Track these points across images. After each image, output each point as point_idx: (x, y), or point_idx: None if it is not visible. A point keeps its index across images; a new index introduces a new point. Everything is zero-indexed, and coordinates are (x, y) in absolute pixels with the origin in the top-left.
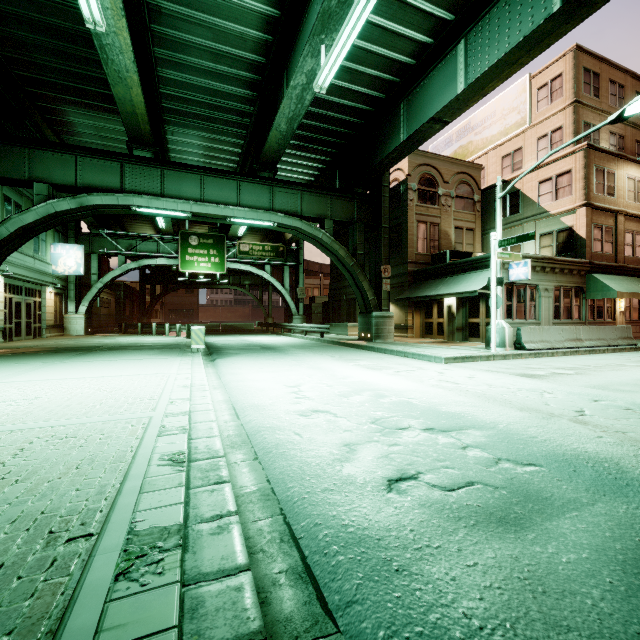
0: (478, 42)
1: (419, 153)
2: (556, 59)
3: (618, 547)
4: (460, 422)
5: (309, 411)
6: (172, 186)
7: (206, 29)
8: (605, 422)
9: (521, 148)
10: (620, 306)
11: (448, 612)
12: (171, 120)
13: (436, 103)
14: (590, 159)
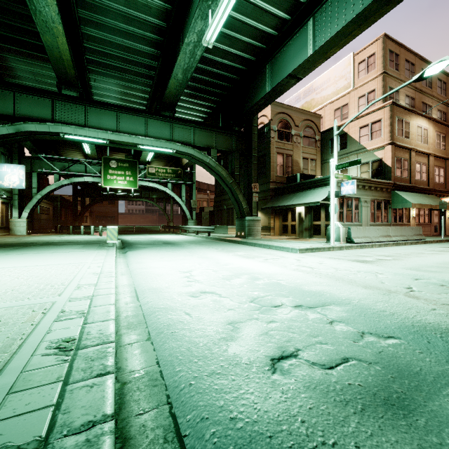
0: (323, 19)
1: (278, 104)
2: (371, 43)
3: None
4: (322, 299)
5: (198, 292)
6: (94, 119)
7: None
8: (431, 296)
9: (347, 104)
10: (413, 213)
11: None
12: (93, 69)
13: (292, 64)
14: (394, 112)
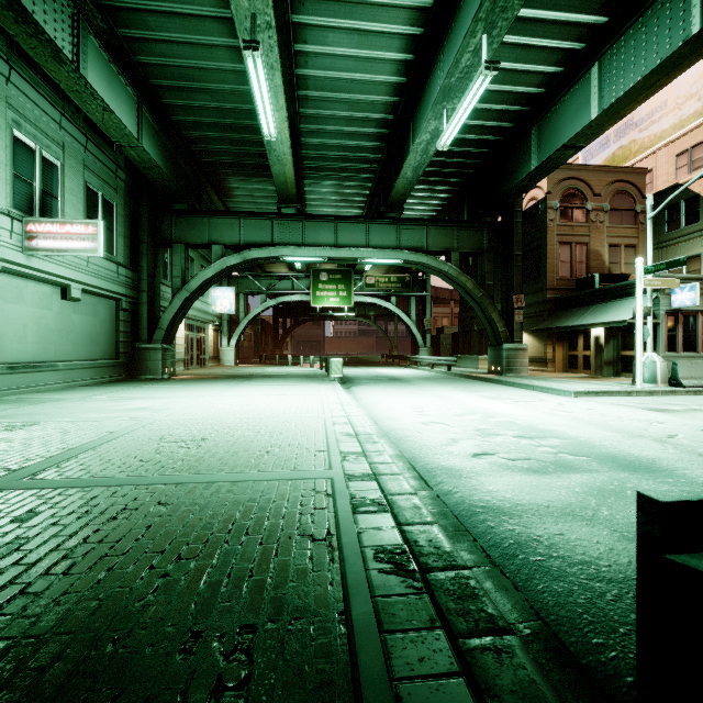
0: (613, 65)
1: (561, 167)
2: None
3: (598, 484)
4: (548, 434)
5: (429, 422)
6: (311, 235)
7: (343, 104)
8: (686, 442)
9: (702, 142)
10: None
11: (483, 487)
12: (309, 176)
13: (569, 128)
14: None
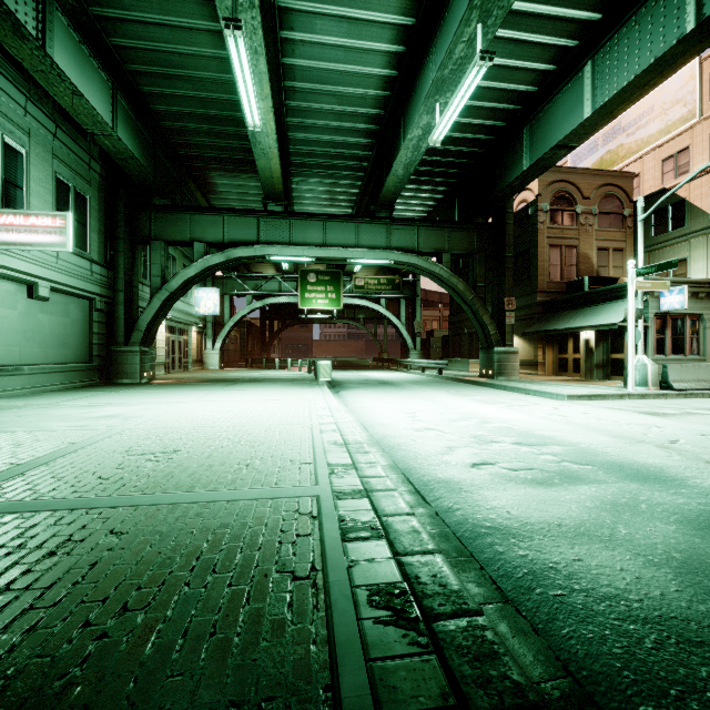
0: (606, 64)
1: (551, 169)
2: None
3: (608, 497)
4: (548, 441)
5: (422, 429)
6: (299, 234)
7: (331, 97)
8: (689, 448)
9: (688, 147)
10: None
11: (486, 502)
12: (297, 173)
13: (561, 128)
14: None
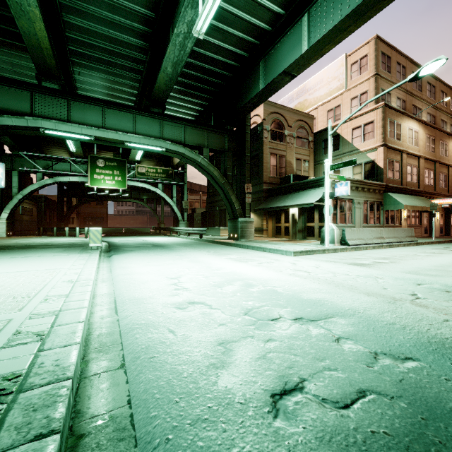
0: (318, 15)
1: (271, 104)
2: (363, 44)
3: None
4: (323, 310)
5: (186, 303)
6: (77, 114)
7: None
8: (440, 304)
9: (340, 105)
10: (404, 215)
11: None
12: (77, 61)
13: (286, 61)
14: (386, 114)
